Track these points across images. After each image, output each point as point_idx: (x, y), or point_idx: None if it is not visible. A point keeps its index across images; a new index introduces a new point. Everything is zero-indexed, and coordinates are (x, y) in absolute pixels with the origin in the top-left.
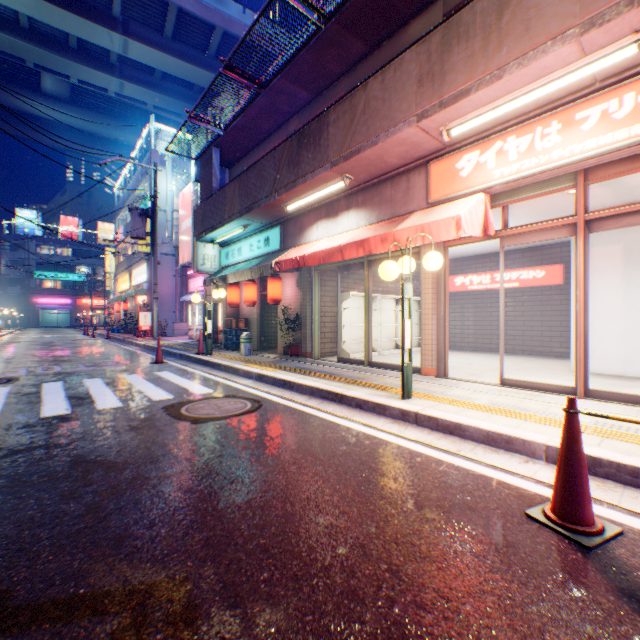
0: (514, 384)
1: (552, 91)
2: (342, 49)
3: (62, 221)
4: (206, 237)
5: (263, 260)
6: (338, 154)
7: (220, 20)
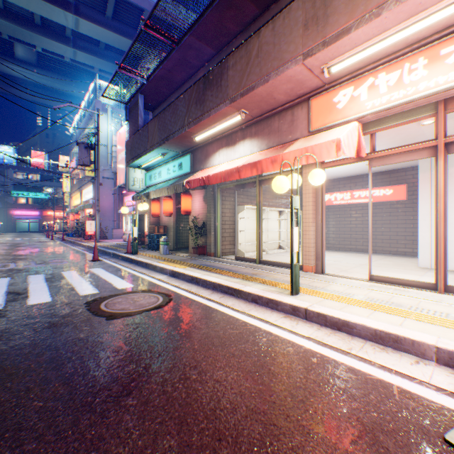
0: (381, 280)
1: (421, 30)
2: (239, 10)
3: (32, 154)
4: (134, 163)
5: (177, 180)
6: (236, 92)
7: (148, 5)
